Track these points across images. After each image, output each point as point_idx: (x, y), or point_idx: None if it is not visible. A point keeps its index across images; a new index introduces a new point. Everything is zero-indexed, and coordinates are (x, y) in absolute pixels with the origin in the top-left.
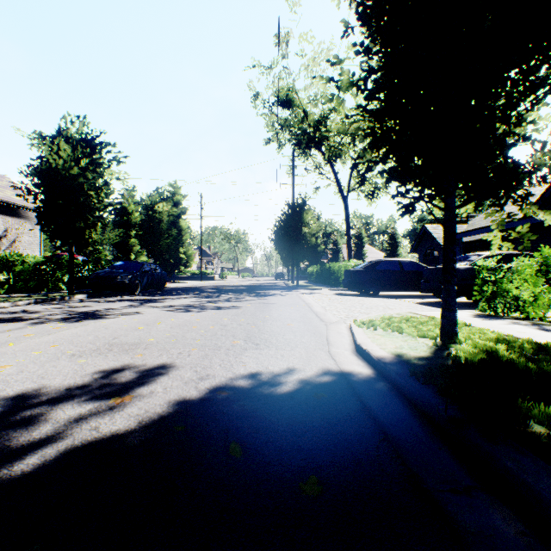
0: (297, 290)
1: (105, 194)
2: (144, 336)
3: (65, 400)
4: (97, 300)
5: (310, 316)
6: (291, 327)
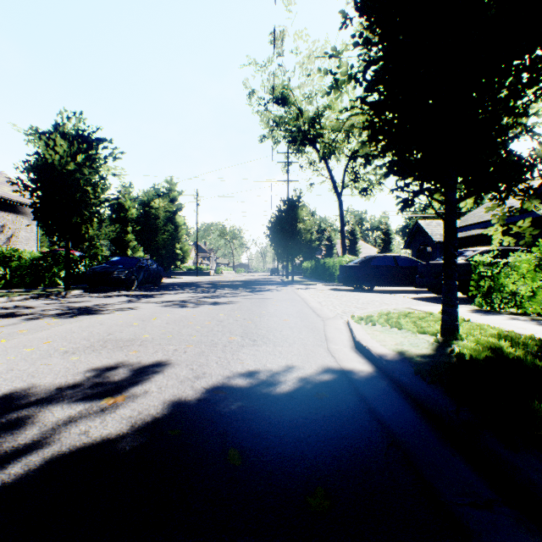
0: (292, 285)
1: (101, 189)
2: (139, 332)
3: (54, 401)
4: (93, 295)
5: (306, 311)
6: (288, 323)
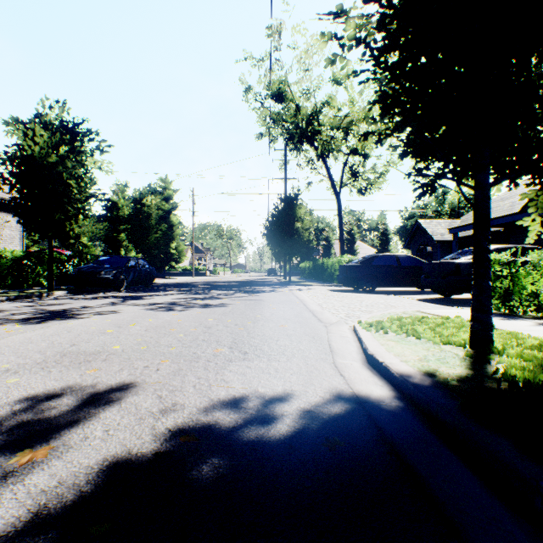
0: (290, 286)
1: (86, 183)
2: (109, 341)
3: None
4: (77, 296)
5: (306, 315)
6: (285, 329)
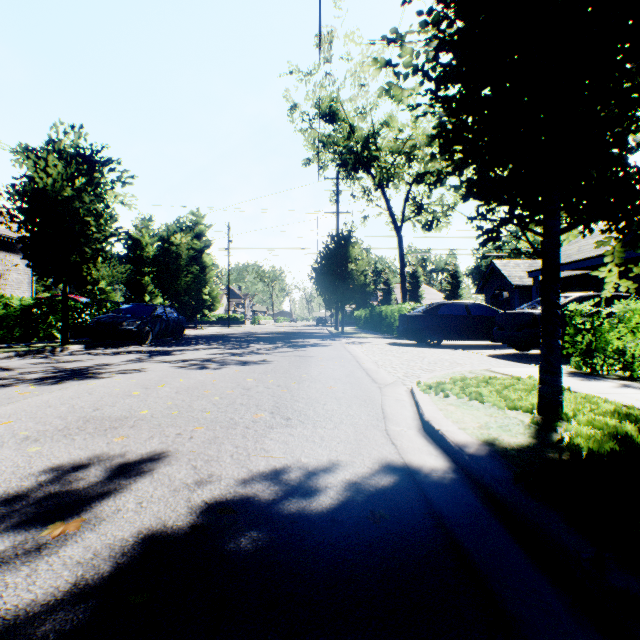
0: (342, 339)
1: (106, 221)
2: (136, 405)
3: None
4: (96, 351)
5: (359, 374)
6: (334, 391)
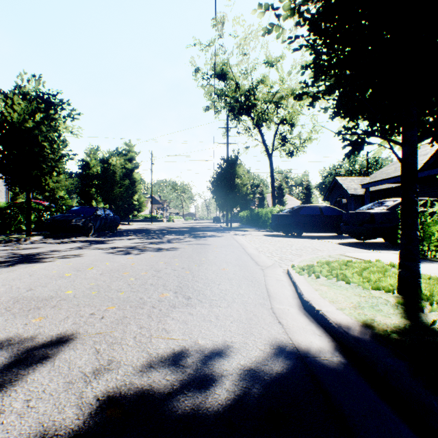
0: (231, 231)
1: (58, 145)
2: (64, 286)
3: None
4: (50, 241)
5: (245, 258)
6: (227, 273)
